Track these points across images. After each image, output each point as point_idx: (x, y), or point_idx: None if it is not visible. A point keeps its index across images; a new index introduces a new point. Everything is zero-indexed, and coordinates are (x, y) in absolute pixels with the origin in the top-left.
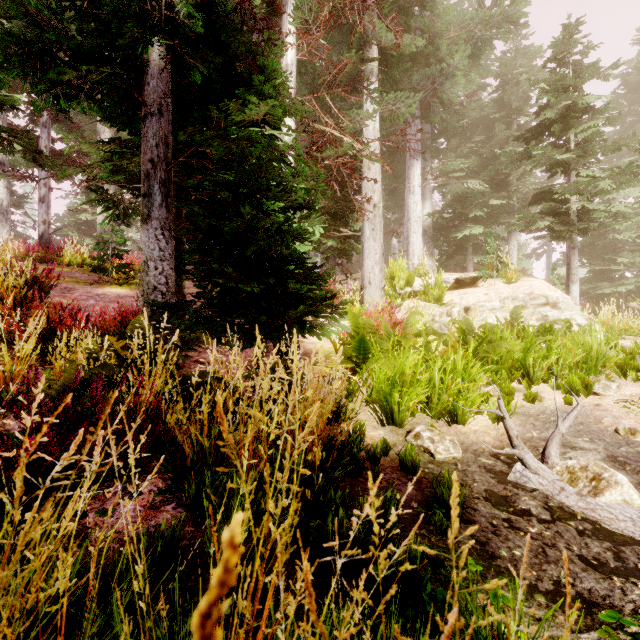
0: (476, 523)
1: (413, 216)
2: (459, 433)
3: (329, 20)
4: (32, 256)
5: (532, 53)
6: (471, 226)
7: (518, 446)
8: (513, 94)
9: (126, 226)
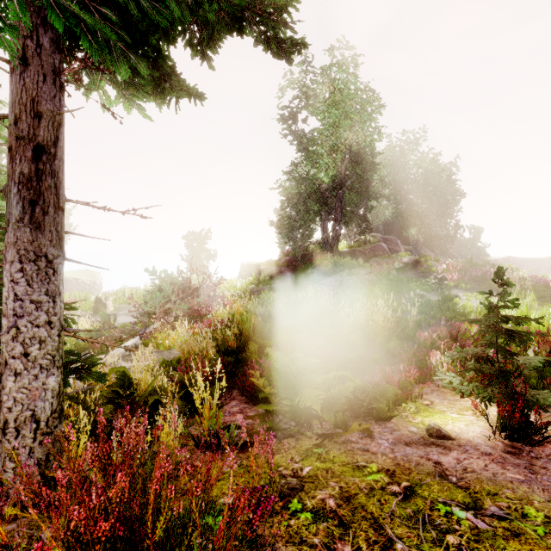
0: None
1: None
2: None
3: None
4: None
5: None
6: None
7: None
8: None
9: None
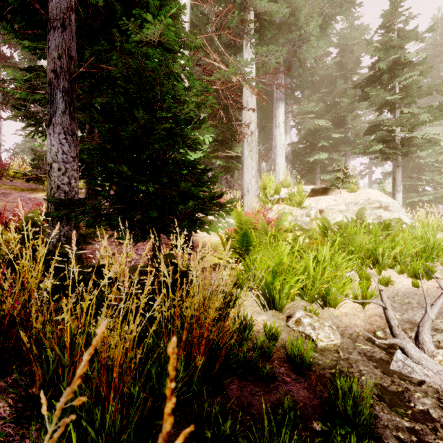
0: (382, 438)
1: (279, 144)
2: (332, 316)
3: None
4: None
5: (362, 30)
6: (319, 153)
7: (399, 335)
8: (349, 58)
9: None
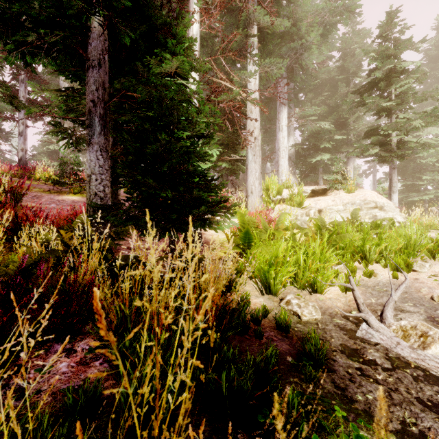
0: (336, 372)
1: (282, 146)
2: (318, 300)
3: (223, 2)
4: (13, 173)
5: (364, 34)
6: (322, 154)
7: (364, 311)
8: (351, 62)
9: (78, 151)
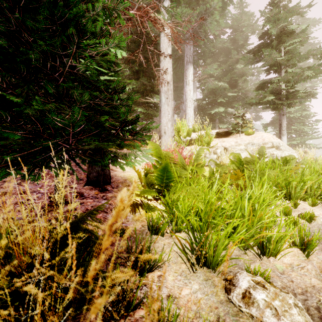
0: None
1: (188, 98)
2: (277, 272)
3: None
4: None
5: (249, 15)
6: (218, 107)
7: None
8: (240, 36)
9: None
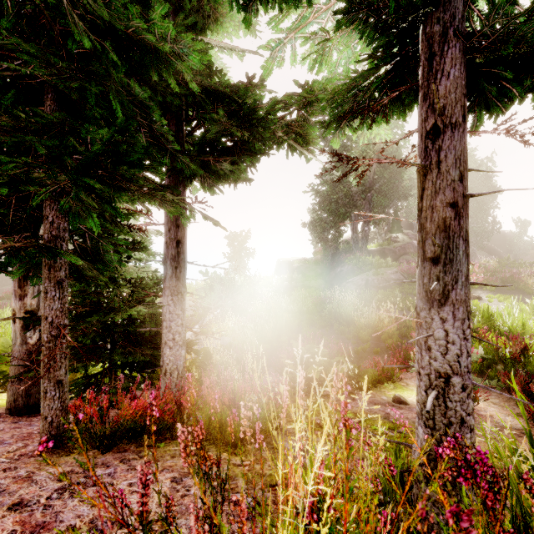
0: None
1: None
2: None
3: None
4: None
5: None
6: None
7: None
8: None
9: None
